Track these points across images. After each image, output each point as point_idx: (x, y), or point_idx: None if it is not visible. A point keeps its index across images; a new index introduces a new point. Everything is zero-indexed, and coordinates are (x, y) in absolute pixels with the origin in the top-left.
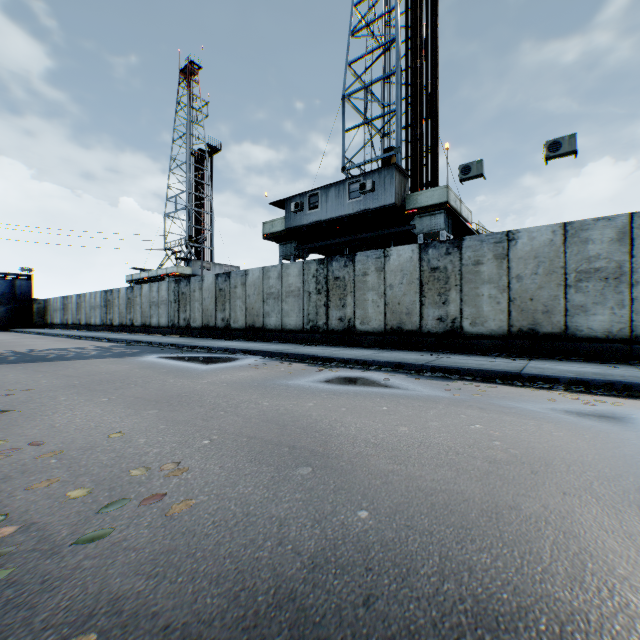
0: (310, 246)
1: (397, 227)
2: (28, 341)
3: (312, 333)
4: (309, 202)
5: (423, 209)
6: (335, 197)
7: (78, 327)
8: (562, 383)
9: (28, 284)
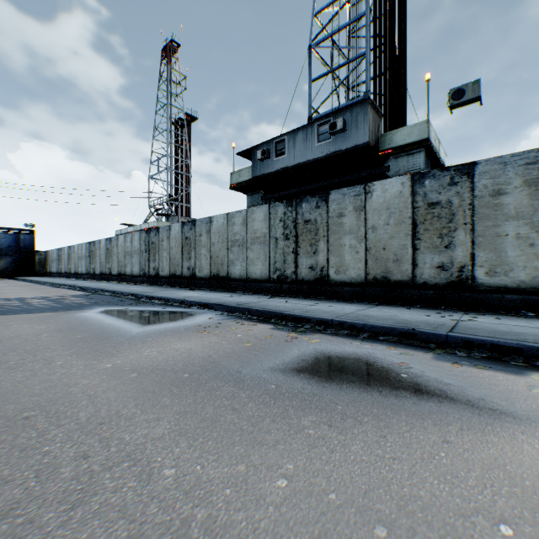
0: (277, 195)
1: (369, 170)
2: (6, 289)
3: (279, 283)
4: (276, 149)
5: (399, 149)
6: (303, 141)
7: (69, 275)
8: None
9: (31, 238)
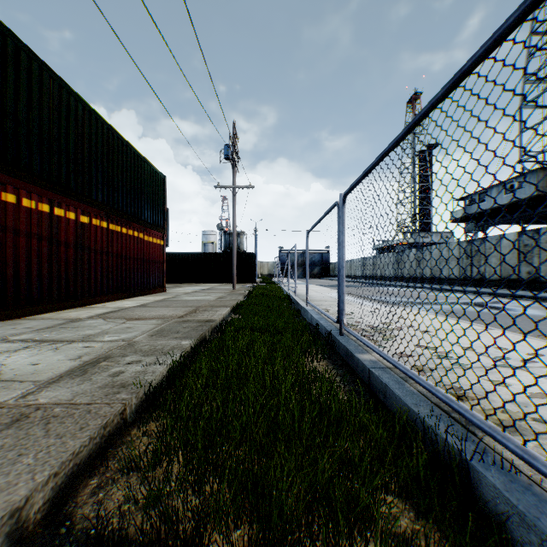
0: (484, 224)
1: (546, 207)
2: (335, 282)
3: (463, 280)
4: (478, 198)
5: None
6: (495, 194)
7: (350, 277)
8: (525, 298)
9: (327, 255)
